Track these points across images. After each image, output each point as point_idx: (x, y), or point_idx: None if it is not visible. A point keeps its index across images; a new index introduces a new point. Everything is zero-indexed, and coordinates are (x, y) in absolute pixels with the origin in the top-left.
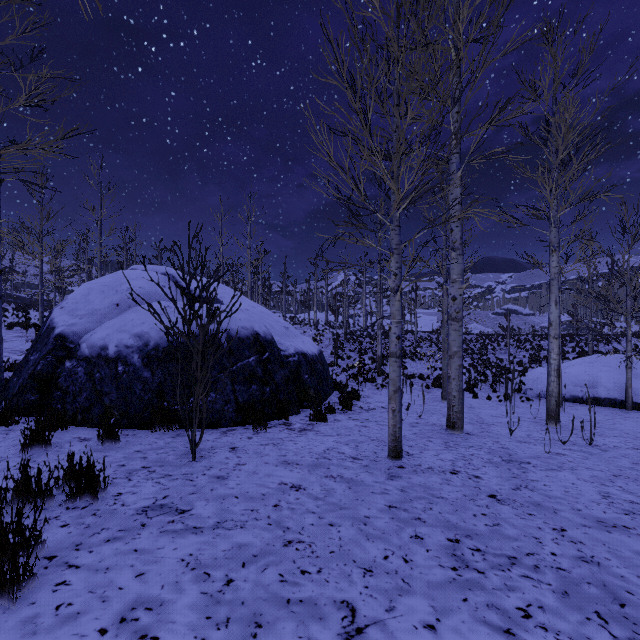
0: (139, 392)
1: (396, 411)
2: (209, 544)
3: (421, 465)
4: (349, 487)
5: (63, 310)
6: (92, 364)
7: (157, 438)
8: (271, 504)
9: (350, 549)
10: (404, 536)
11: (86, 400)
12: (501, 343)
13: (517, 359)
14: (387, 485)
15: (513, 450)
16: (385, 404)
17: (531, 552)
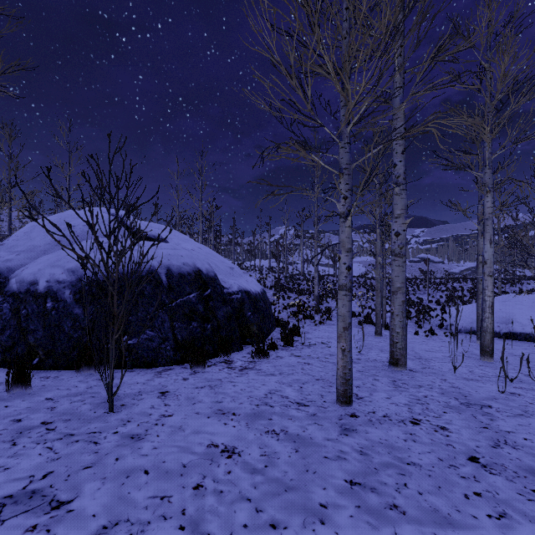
0: (68, 330)
1: (346, 351)
2: None
3: (375, 412)
4: (296, 449)
5: (2, 247)
6: (19, 300)
7: (80, 381)
8: (191, 484)
9: None
10: None
11: (9, 338)
12: (420, 285)
13: (435, 299)
14: (342, 444)
15: (465, 390)
16: (324, 339)
17: None
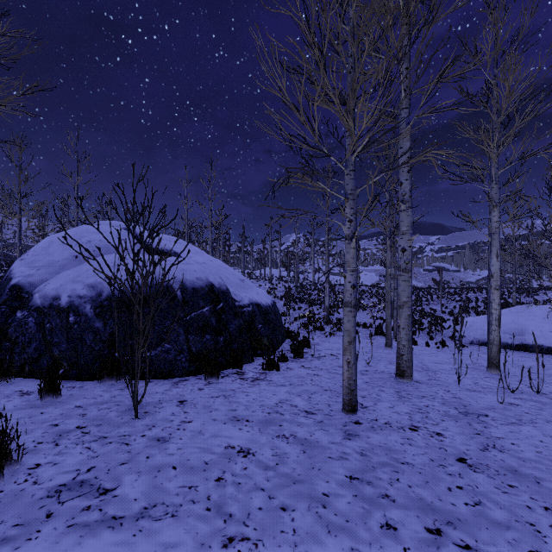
0: (90, 342)
1: (351, 363)
2: (126, 547)
3: (378, 420)
4: (303, 450)
5: (23, 262)
6: (43, 314)
7: (104, 390)
8: (213, 477)
9: (307, 550)
10: (373, 525)
11: (35, 351)
12: (433, 295)
13: (448, 309)
14: (345, 447)
15: (466, 400)
16: (334, 351)
17: (533, 549)
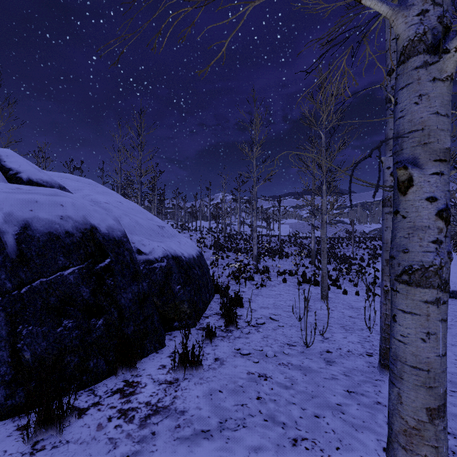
0: None
1: None
2: None
3: None
4: None
5: None
6: None
7: None
8: None
9: None
10: None
11: None
12: (343, 244)
13: (358, 256)
14: None
15: None
16: (271, 311)
17: None
